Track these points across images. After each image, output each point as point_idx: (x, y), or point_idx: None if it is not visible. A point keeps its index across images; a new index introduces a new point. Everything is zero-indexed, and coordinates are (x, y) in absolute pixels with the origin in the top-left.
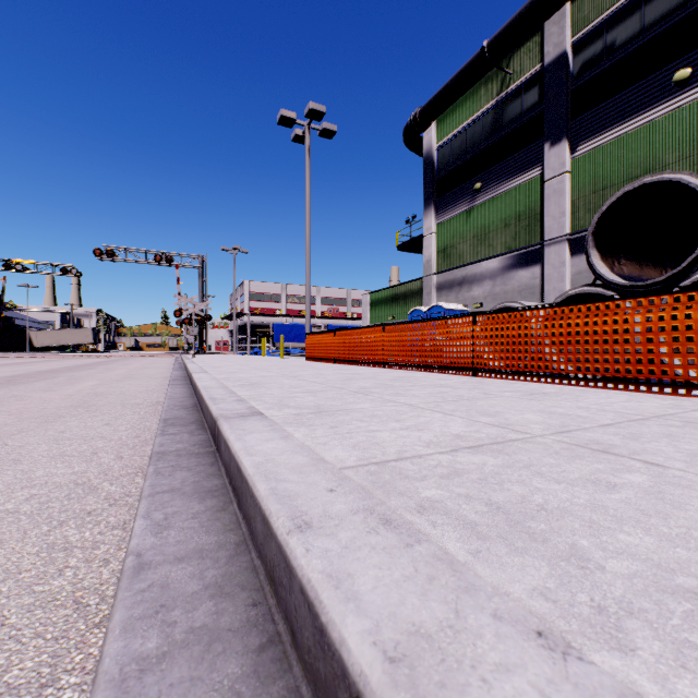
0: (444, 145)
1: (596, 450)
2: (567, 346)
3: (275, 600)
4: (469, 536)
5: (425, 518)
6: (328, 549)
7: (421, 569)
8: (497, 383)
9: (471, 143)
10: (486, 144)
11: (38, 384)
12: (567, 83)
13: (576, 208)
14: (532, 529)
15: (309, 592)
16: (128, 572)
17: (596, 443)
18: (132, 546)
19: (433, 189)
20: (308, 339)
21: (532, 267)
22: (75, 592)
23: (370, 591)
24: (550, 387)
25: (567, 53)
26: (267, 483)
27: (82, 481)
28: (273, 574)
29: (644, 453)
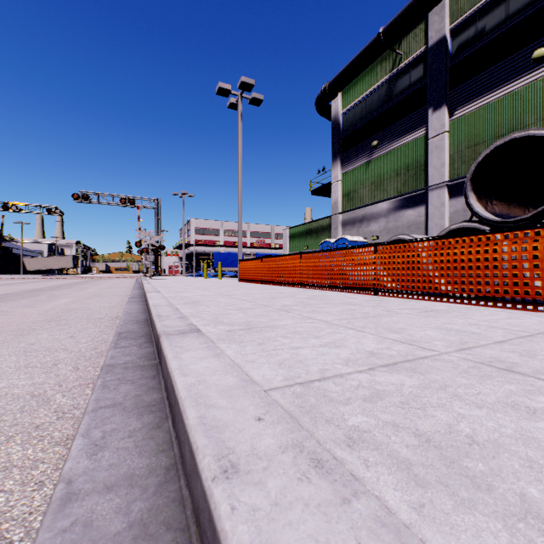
0: (348, 111)
1: (501, 369)
2: (453, 271)
3: None
4: (406, 480)
5: (356, 455)
6: (256, 506)
7: (365, 543)
8: (395, 301)
9: (369, 109)
10: (382, 110)
11: (23, 301)
12: (446, 61)
13: (453, 161)
14: (471, 471)
15: None
16: (54, 504)
17: (498, 361)
18: (65, 471)
19: (339, 146)
20: (240, 265)
21: (418, 207)
22: (2, 524)
23: None
24: (439, 305)
25: (446, 37)
26: (197, 410)
27: (38, 393)
28: (198, 515)
29: None
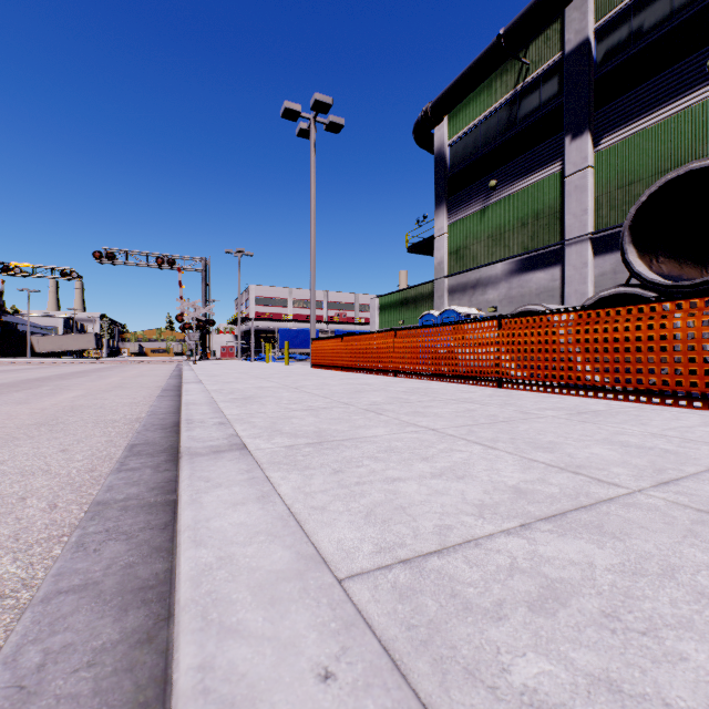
0: (457, 141)
1: None
2: (614, 354)
3: None
4: None
5: None
6: None
7: None
8: (529, 397)
9: (486, 138)
10: (502, 139)
11: (16, 395)
12: (590, 72)
13: (599, 205)
14: None
15: None
16: None
17: None
18: None
19: (445, 187)
20: (313, 345)
21: (552, 269)
22: None
23: None
24: (594, 403)
25: (590, 40)
26: (199, 644)
27: None
28: None
29: None
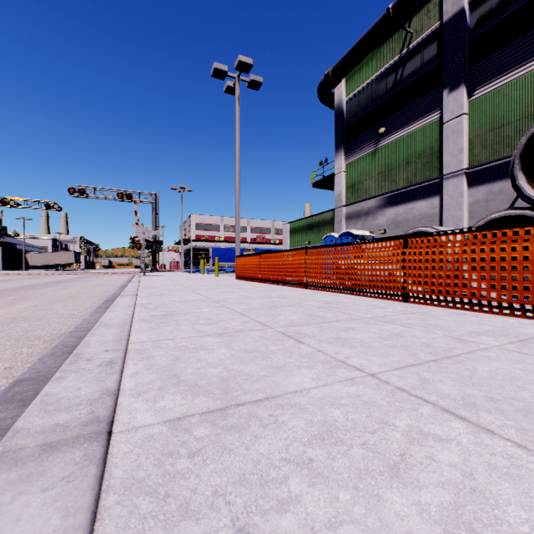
0: (352, 98)
1: None
2: None
3: None
4: None
5: None
6: None
7: None
8: (443, 314)
9: (376, 95)
10: (390, 95)
11: None
12: (465, 35)
13: (473, 145)
14: None
15: None
16: None
17: None
18: None
19: (343, 135)
20: (237, 261)
21: (432, 198)
22: None
23: None
24: (519, 324)
25: (465, 10)
26: None
27: None
28: None
29: None
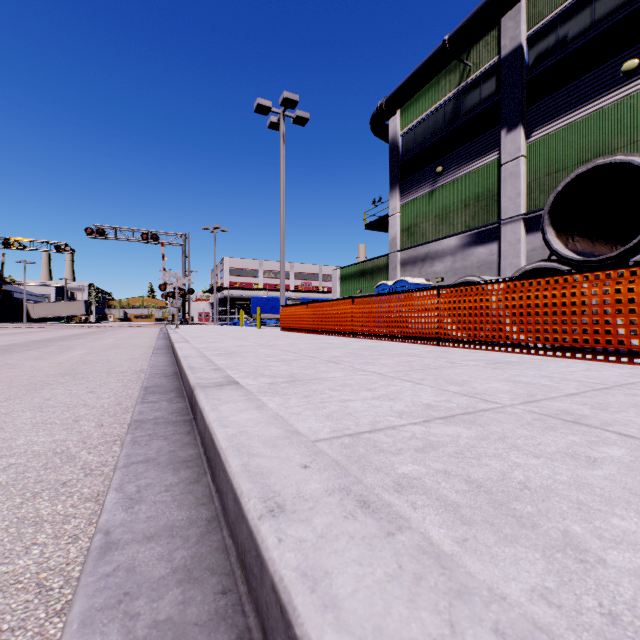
0: (408, 132)
1: (567, 421)
2: (527, 317)
3: (246, 587)
4: (452, 520)
5: (404, 498)
6: (303, 538)
7: (406, 566)
8: (461, 352)
9: (433, 130)
10: (447, 131)
11: (31, 353)
12: (523, 74)
13: (531, 190)
14: (519, 512)
15: (281, 594)
16: (93, 552)
17: (566, 413)
18: (101, 523)
19: (398, 172)
20: (282, 311)
21: (490, 244)
22: (39, 573)
23: (350, 596)
24: (511, 356)
25: (523, 46)
26: (240, 458)
27: (60, 450)
28: (244, 558)
29: (615, 424)
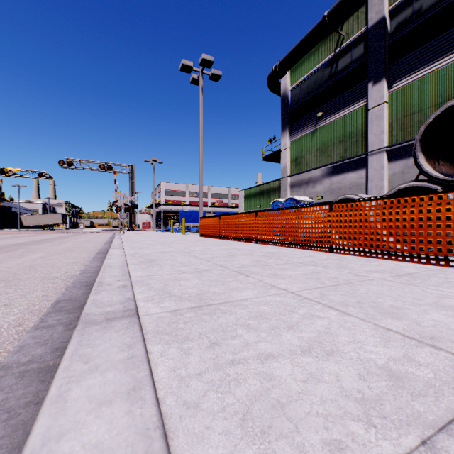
0: (295, 87)
1: None
2: (418, 230)
3: None
4: None
5: None
6: None
7: None
8: (355, 260)
9: (315, 85)
10: (326, 85)
11: None
12: (385, 39)
13: (392, 128)
14: None
15: None
16: None
17: None
18: None
19: (288, 117)
20: (201, 221)
21: (359, 171)
22: None
23: None
24: (405, 266)
25: (385, 18)
26: None
27: None
28: None
29: None
